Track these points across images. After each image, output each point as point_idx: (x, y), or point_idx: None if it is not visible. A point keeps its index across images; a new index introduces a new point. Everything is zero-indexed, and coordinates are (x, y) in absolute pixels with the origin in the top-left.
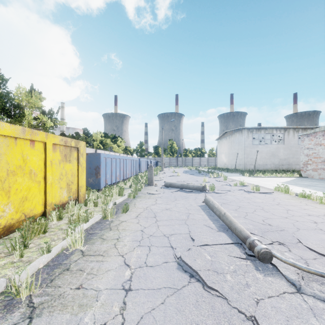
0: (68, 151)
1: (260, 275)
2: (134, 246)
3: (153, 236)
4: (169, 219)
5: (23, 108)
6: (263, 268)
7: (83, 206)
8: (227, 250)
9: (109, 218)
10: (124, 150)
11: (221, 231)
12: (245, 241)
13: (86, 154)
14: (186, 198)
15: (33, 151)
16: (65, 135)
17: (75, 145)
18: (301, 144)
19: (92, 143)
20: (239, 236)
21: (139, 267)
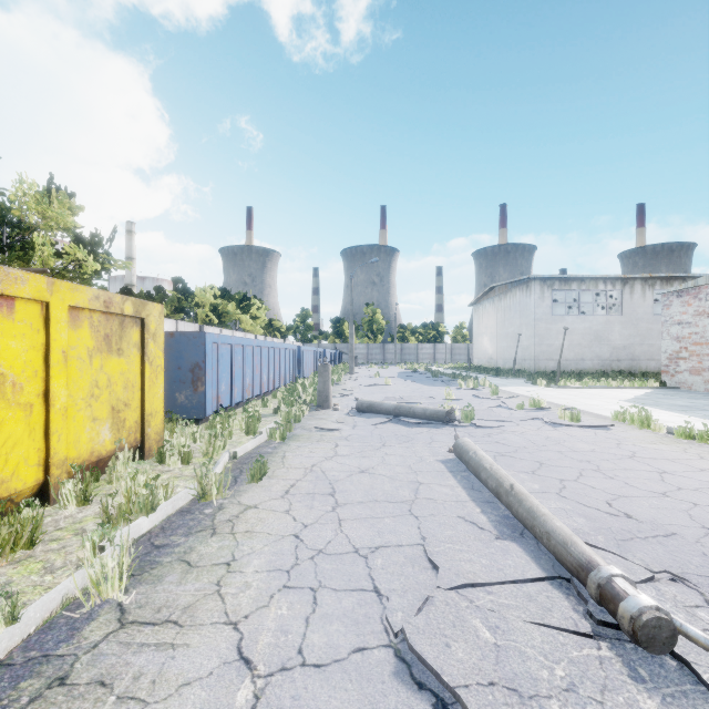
0: (116, 326)
1: (650, 703)
2: (271, 587)
3: (326, 554)
4: (368, 499)
5: (30, 231)
6: (653, 673)
7: (149, 466)
8: (535, 602)
9: (214, 499)
10: (266, 328)
11: (506, 536)
12: (583, 576)
13: (169, 335)
14: (409, 441)
15: (11, 324)
16: (132, 294)
17: (134, 313)
18: (665, 315)
19: (194, 311)
20: (562, 557)
21: (282, 669)
